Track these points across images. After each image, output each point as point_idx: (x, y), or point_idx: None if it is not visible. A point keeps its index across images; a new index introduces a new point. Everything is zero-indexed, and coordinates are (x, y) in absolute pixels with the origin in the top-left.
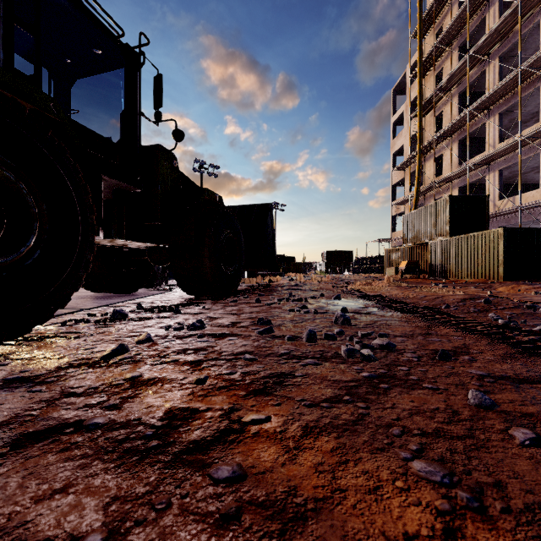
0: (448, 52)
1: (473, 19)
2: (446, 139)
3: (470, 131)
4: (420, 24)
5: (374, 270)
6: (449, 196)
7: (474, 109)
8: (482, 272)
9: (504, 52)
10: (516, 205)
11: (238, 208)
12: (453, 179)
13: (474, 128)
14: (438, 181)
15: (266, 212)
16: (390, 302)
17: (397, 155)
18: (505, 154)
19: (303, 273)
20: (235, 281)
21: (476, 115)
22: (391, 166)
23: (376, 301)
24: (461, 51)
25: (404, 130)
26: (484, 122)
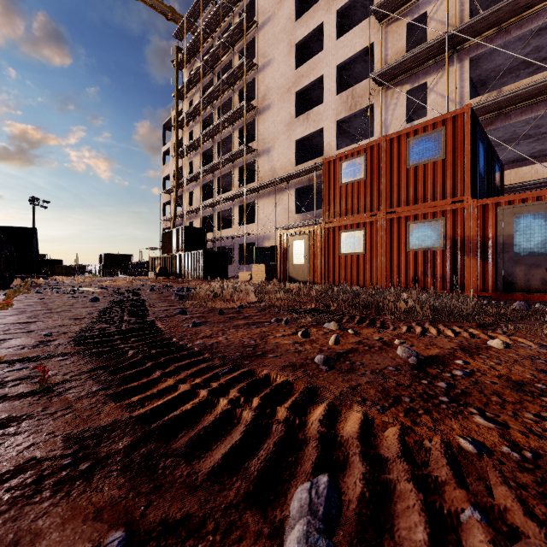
0: (195, 122)
1: (207, 110)
2: (194, 181)
3: (206, 182)
4: (177, 92)
5: (144, 274)
6: (184, 226)
7: (205, 170)
8: (196, 275)
9: (220, 141)
10: (220, 236)
11: (4, 228)
12: (197, 211)
13: (208, 181)
14: (188, 210)
15: (32, 234)
16: (107, 287)
17: (167, 179)
18: (219, 204)
19: (72, 276)
20: (11, 280)
21: (207, 173)
22: (162, 187)
23: (101, 287)
24: (202, 125)
25: (171, 162)
26: (212, 179)
